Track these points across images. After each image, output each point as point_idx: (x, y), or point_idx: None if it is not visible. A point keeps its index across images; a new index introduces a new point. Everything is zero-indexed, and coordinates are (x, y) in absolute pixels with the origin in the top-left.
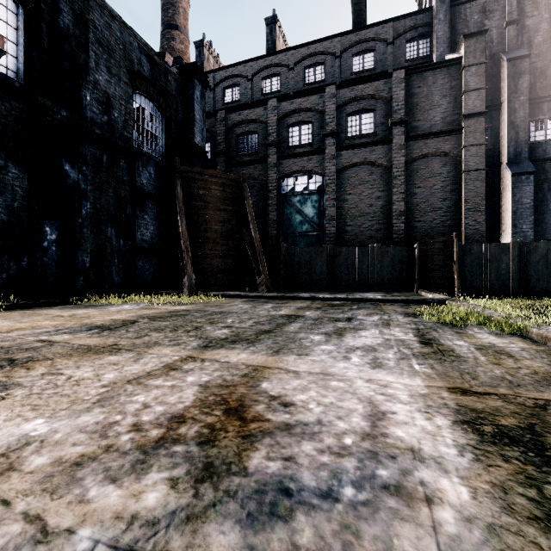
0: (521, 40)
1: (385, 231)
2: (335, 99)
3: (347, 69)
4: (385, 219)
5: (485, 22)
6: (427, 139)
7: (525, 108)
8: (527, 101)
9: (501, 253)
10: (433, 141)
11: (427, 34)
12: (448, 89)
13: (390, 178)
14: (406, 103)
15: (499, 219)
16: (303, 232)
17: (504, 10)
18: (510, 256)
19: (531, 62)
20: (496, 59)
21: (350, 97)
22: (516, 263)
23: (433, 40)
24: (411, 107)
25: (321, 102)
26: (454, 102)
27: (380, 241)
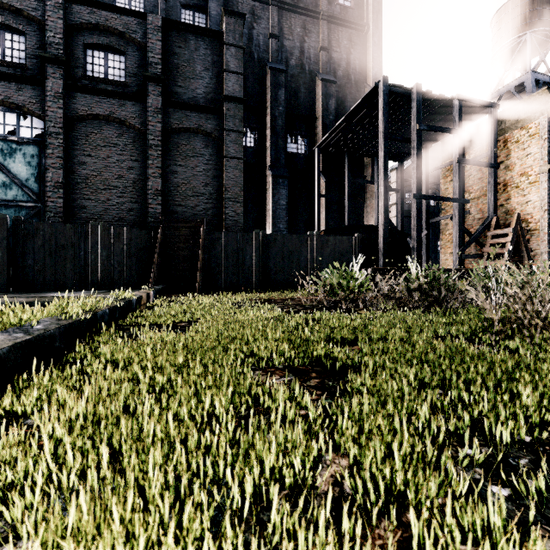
0: (281, 56)
1: (139, 212)
2: (64, 13)
3: (107, 2)
4: (139, 198)
5: (255, 25)
6: (189, 111)
7: (283, 119)
8: (284, 112)
9: (246, 244)
10: (195, 115)
11: (203, 9)
12: (211, 63)
13: (146, 147)
14: (166, 60)
15: (265, 217)
16: (8, 201)
17: (269, 22)
18: (254, 248)
19: (288, 80)
20: (263, 65)
21: (89, 21)
22: (259, 255)
23: (208, 17)
24: (172, 67)
25: (40, 7)
26: (216, 80)
27: (133, 225)
